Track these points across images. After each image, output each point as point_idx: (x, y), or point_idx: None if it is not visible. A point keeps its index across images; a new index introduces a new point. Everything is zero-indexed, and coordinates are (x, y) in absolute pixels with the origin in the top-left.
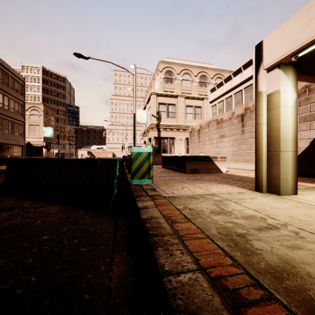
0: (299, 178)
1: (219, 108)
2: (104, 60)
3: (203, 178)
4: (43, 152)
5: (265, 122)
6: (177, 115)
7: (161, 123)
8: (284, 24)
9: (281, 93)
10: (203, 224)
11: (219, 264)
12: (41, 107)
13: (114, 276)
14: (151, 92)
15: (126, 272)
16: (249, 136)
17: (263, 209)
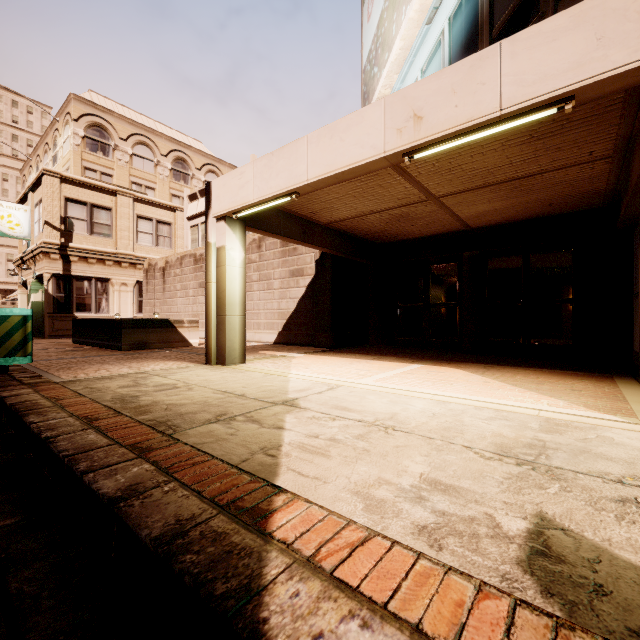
0: (283, 347)
1: (203, 232)
2: None
3: (148, 355)
4: None
5: (214, 281)
6: (117, 232)
7: (72, 244)
8: (227, 177)
9: (227, 250)
10: (99, 396)
11: (95, 411)
12: None
13: None
14: (45, 169)
15: None
16: None
17: (187, 378)
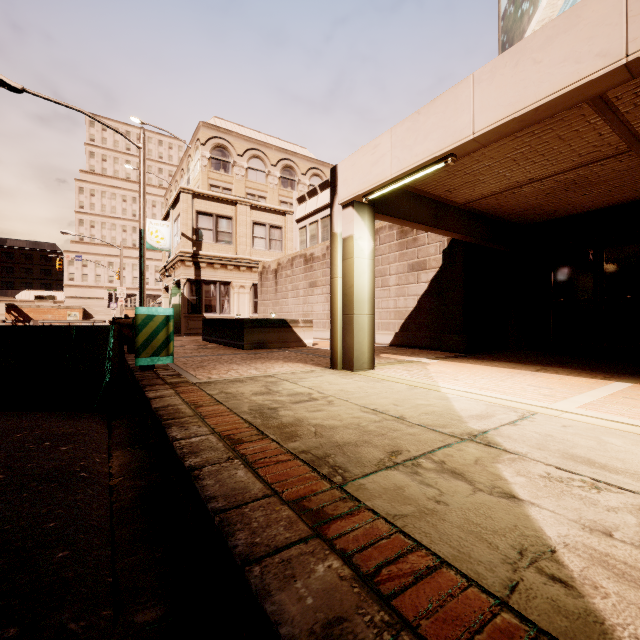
0: (403, 350)
1: (311, 233)
2: (66, 105)
3: (269, 356)
4: None
5: (340, 275)
6: (236, 239)
7: (202, 252)
8: (356, 155)
9: (355, 240)
10: (236, 405)
11: (235, 428)
12: None
13: (115, 465)
14: (181, 187)
15: (131, 461)
16: None
17: (320, 386)
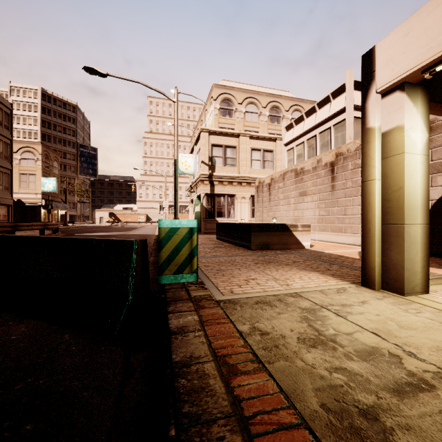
0: None
1: (298, 152)
2: (130, 80)
3: (277, 259)
4: (41, 214)
5: (378, 177)
6: (239, 162)
7: (215, 173)
8: (412, 19)
9: (405, 130)
10: (288, 378)
11: None
12: (38, 147)
13: None
14: (201, 128)
15: None
16: (343, 194)
17: (387, 330)
